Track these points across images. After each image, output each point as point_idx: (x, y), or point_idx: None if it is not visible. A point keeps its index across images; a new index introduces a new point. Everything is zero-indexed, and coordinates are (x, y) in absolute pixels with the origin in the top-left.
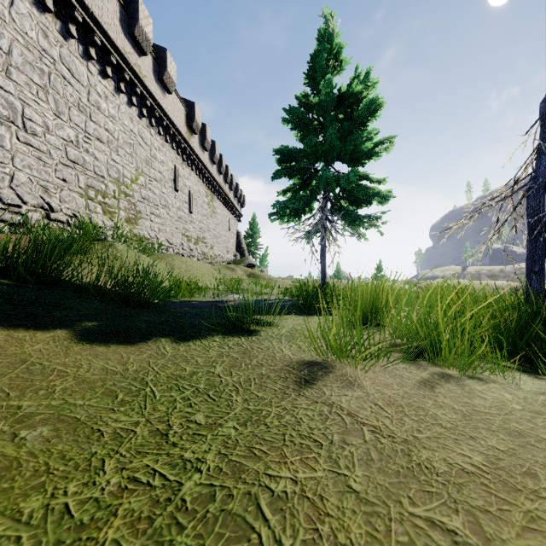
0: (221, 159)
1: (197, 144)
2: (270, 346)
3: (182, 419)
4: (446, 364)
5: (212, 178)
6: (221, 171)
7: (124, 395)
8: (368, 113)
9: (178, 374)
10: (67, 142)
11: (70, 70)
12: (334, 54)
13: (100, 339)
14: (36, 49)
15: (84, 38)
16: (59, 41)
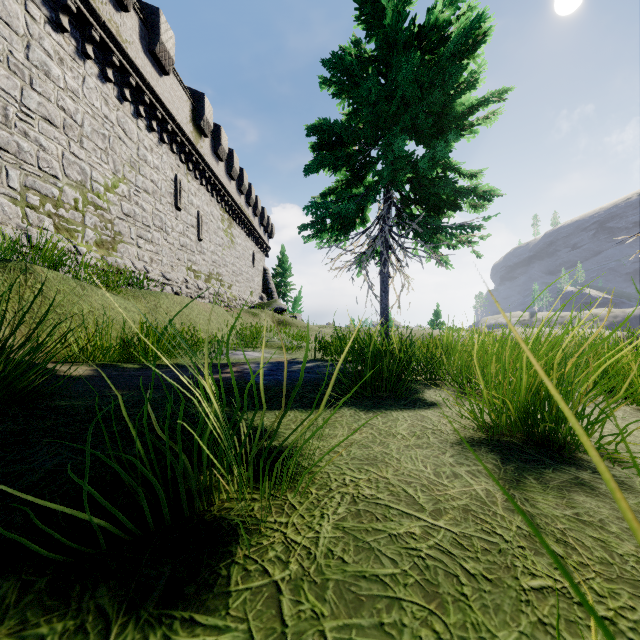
0: (242, 175)
1: (208, 151)
2: None
3: None
4: None
5: (230, 198)
6: (242, 190)
7: None
8: (464, 51)
9: None
10: None
11: None
12: None
13: None
14: None
15: None
16: None
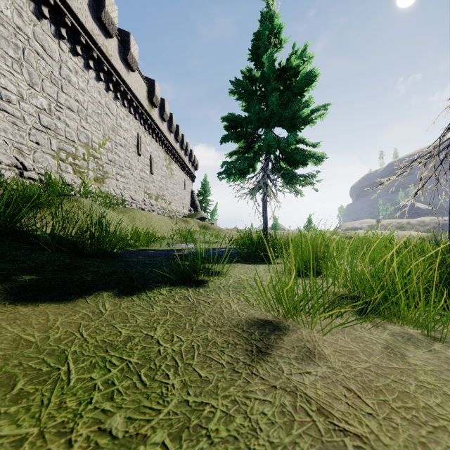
0: (177, 129)
1: (157, 116)
2: (217, 300)
3: (92, 426)
4: (401, 319)
5: (170, 145)
6: (178, 139)
7: (26, 382)
8: (305, 83)
9: (110, 342)
10: (40, 109)
11: (43, 46)
12: (275, 33)
13: (29, 297)
14: (11, 26)
15: (56, 20)
16: (32, 20)
